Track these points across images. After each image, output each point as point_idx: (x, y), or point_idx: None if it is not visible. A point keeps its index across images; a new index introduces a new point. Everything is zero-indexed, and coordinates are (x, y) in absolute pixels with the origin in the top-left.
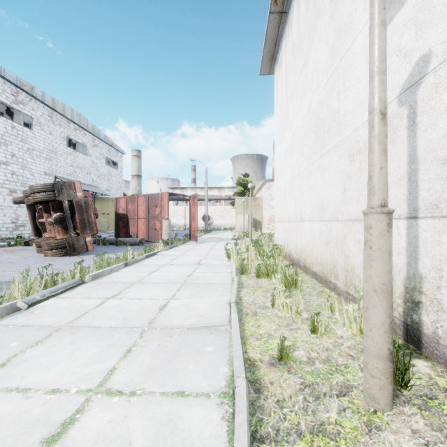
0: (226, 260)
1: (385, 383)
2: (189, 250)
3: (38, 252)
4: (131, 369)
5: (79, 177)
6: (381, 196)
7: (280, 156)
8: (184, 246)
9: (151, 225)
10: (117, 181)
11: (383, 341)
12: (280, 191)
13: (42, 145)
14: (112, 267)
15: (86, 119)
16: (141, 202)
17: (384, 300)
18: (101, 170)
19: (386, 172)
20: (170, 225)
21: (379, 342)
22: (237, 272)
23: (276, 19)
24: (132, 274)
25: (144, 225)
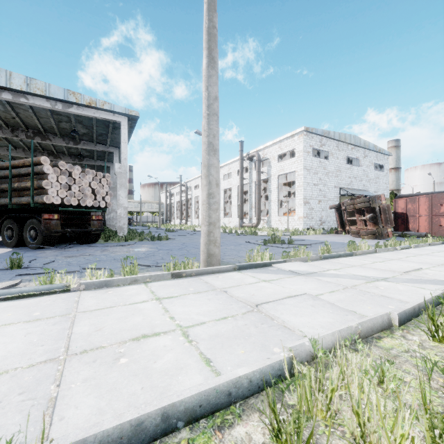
0: None
1: None
2: None
3: (354, 237)
4: None
5: (354, 185)
6: None
7: None
8: None
9: (435, 222)
10: (383, 183)
11: None
12: None
13: (333, 168)
14: (422, 244)
15: (359, 138)
16: (422, 202)
17: None
18: (370, 175)
19: None
20: None
21: None
22: None
23: None
24: (438, 248)
25: (426, 222)
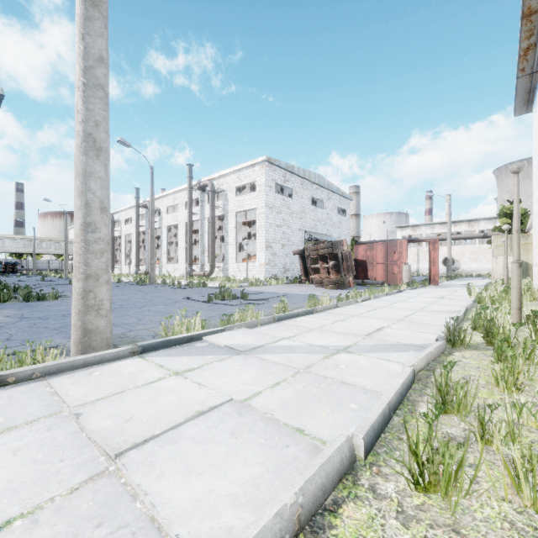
0: (468, 297)
1: (516, 317)
2: (431, 291)
3: (317, 287)
4: (419, 314)
5: (318, 228)
6: (516, 257)
7: (535, 202)
8: (424, 288)
9: (389, 270)
10: (346, 228)
11: (515, 303)
12: (535, 235)
13: (297, 208)
14: (381, 294)
15: (323, 178)
16: (379, 249)
17: (516, 291)
18: (333, 219)
19: (518, 250)
20: (409, 269)
21: (514, 304)
22: (475, 303)
23: (526, 79)
24: (394, 298)
25: (382, 270)
